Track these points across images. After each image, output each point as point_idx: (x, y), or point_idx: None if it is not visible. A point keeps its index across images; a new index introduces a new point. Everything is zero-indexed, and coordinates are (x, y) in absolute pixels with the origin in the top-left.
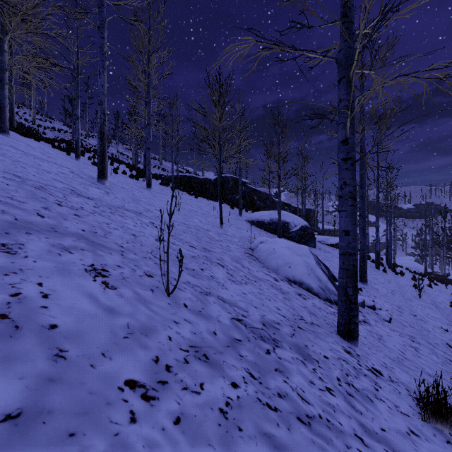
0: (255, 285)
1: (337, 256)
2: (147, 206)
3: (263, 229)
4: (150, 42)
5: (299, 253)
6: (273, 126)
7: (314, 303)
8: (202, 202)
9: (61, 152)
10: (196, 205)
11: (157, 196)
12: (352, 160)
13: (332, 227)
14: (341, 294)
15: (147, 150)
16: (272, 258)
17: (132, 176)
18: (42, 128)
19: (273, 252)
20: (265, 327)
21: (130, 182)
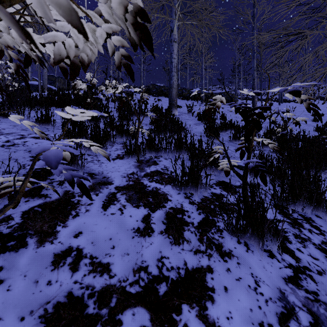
0: None
1: None
2: None
3: None
4: None
5: None
6: None
7: None
8: None
9: (297, 104)
10: None
11: None
12: None
13: None
14: None
15: None
16: None
17: None
18: None
19: None
20: None
21: None
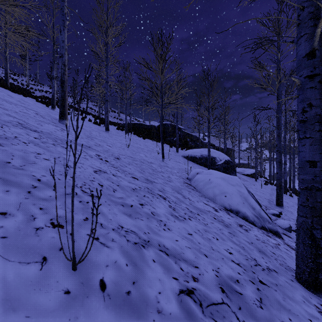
0: (199, 220)
1: (253, 184)
2: (100, 142)
3: (195, 162)
4: (108, 18)
5: (232, 183)
6: (204, 81)
7: (256, 235)
8: (148, 142)
9: (41, 104)
10: (143, 144)
11: (113, 137)
12: (319, 77)
13: (245, 161)
14: (304, 235)
15: (106, 102)
16: (209, 188)
17: (95, 122)
18: (33, 90)
19: (209, 182)
20: (225, 295)
21: (93, 126)
